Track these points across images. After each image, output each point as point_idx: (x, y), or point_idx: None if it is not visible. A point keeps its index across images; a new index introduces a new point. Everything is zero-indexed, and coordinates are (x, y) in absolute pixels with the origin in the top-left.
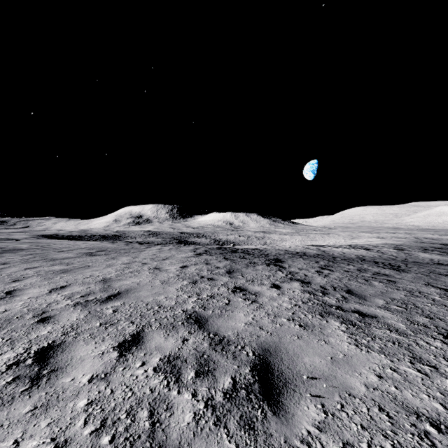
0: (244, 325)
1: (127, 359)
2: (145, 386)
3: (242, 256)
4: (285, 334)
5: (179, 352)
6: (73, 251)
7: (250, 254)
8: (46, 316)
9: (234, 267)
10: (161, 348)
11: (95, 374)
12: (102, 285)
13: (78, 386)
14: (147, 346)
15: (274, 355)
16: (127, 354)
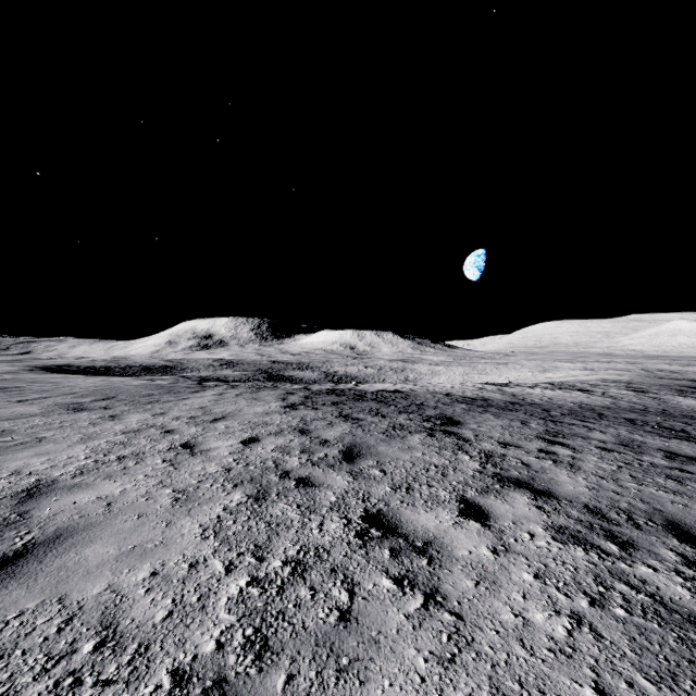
0: None
1: None
2: None
3: (375, 410)
4: None
5: None
6: (46, 401)
7: (390, 404)
8: None
9: (361, 439)
10: None
11: None
12: (8, 510)
13: None
14: None
15: None
16: None
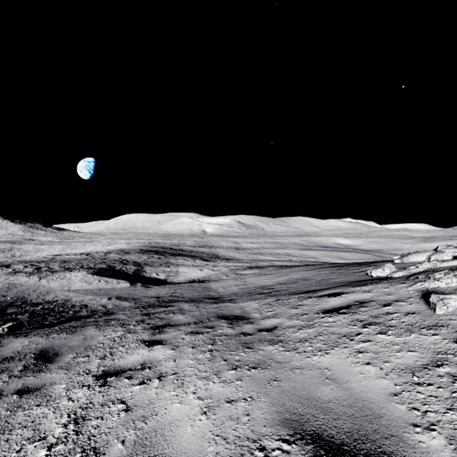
0: None
1: None
2: None
3: None
4: (0, 275)
5: None
6: None
7: None
8: None
9: None
10: None
11: None
12: None
13: None
14: None
15: None
16: None
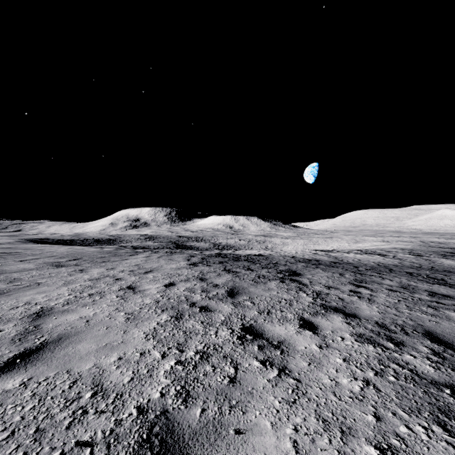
0: None
1: None
2: None
3: (247, 266)
4: None
5: None
6: (38, 260)
7: (256, 263)
8: None
9: (239, 284)
10: None
11: None
12: (27, 324)
13: None
14: None
15: None
16: None
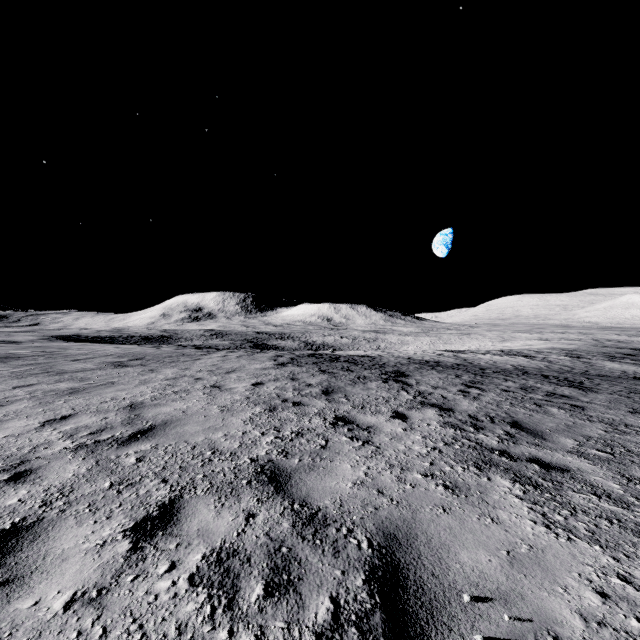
0: (352, 485)
1: (145, 556)
2: (168, 617)
3: (346, 367)
4: (421, 504)
5: (239, 541)
6: (94, 360)
7: (358, 364)
8: (24, 470)
9: (335, 384)
10: (207, 532)
11: (81, 589)
12: (127, 414)
13: (42, 619)
14: (183, 529)
15: (406, 548)
16: (147, 546)
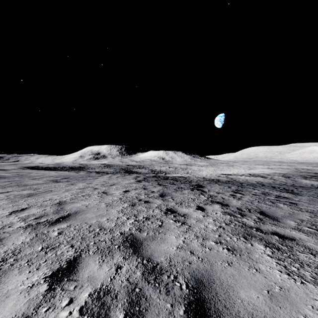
0: (176, 249)
1: (55, 294)
2: None
3: (172, 182)
4: (215, 260)
5: (111, 284)
6: (43, 179)
7: (178, 181)
8: None
9: (166, 191)
10: (93, 278)
11: (13, 317)
12: (56, 207)
13: None
14: (79, 276)
15: (208, 289)
16: (57, 287)
